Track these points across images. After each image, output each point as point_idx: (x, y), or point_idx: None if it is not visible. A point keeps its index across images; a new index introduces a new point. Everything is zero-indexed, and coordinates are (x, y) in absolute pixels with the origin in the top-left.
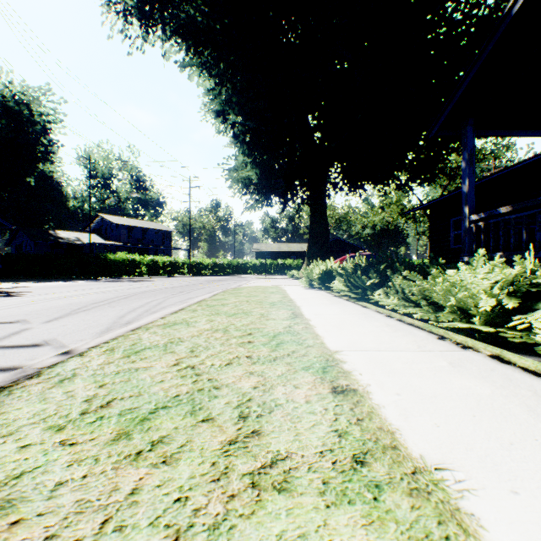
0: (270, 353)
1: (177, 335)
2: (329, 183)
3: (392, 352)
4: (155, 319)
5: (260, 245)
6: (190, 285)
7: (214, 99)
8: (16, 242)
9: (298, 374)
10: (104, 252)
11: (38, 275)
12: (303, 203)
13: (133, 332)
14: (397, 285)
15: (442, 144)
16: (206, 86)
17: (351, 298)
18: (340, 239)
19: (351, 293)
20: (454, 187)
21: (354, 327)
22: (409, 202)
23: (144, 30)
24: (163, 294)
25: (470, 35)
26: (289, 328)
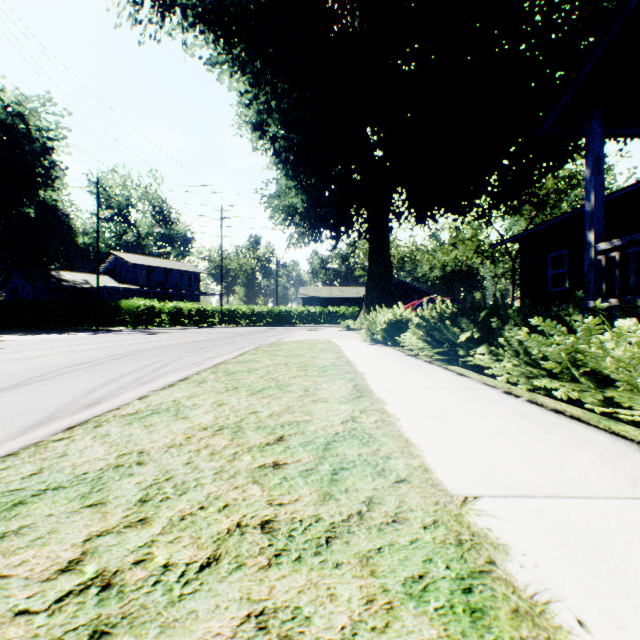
0: (317, 510)
1: (143, 442)
2: (391, 213)
3: (590, 501)
4: (127, 401)
5: (308, 289)
6: (217, 338)
7: (249, 104)
8: (11, 285)
9: (402, 634)
10: (118, 297)
11: (34, 325)
12: (360, 237)
13: (64, 434)
14: (518, 342)
15: (534, 162)
16: (240, 90)
17: (433, 359)
18: (404, 282)
19: (432, 352)
20: (542, 219)
21: (467, 420)
22: (488, 237)
23: (157, 11)
24: (175, 352)
25: (573, 21)
26: (352, 423)
